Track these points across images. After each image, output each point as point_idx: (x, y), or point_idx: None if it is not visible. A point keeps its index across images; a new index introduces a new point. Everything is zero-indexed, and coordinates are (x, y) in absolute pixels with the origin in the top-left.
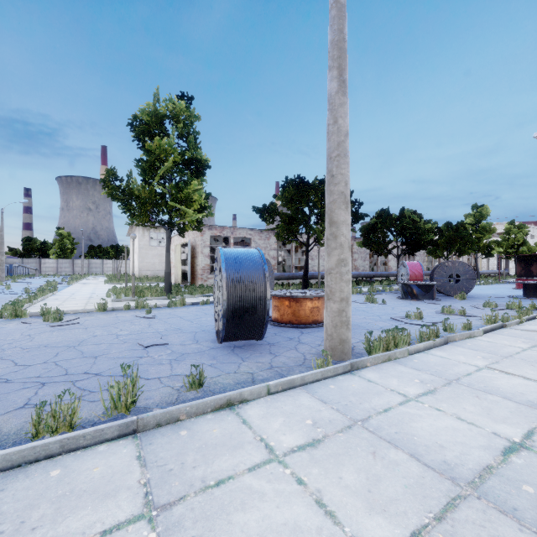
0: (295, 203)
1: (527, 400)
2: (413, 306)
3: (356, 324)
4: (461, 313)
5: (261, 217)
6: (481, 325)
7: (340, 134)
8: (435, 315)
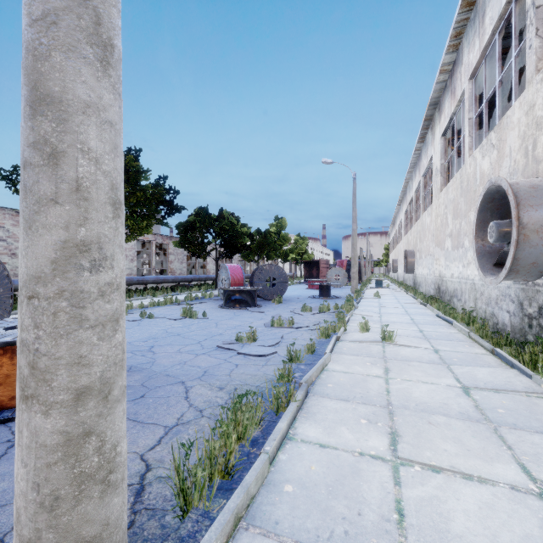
0: None
1: None
2: (238, 318)
3: (163, 371)
4: (290, 323)
5: (10, 187)
6: (316, 339)
7: None
8: (267, 331)
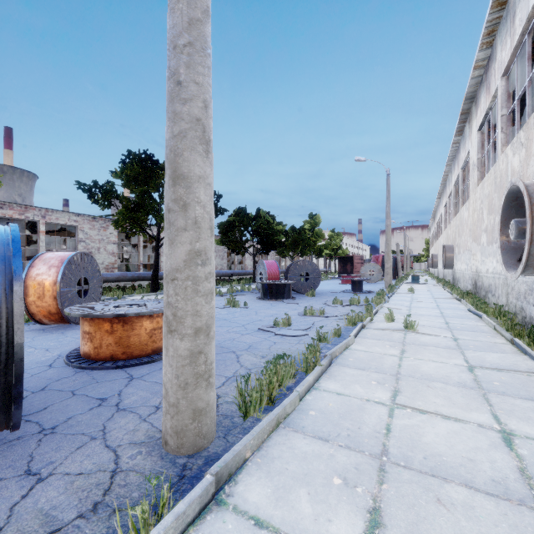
0: (142, 186)
1: (491, 480)
2: (275, 308)
3: (218, 344)
4: (321, 313)
5: (91, 198)
6: (344, 327)
7: (194, 3)
8: (300, 318)
